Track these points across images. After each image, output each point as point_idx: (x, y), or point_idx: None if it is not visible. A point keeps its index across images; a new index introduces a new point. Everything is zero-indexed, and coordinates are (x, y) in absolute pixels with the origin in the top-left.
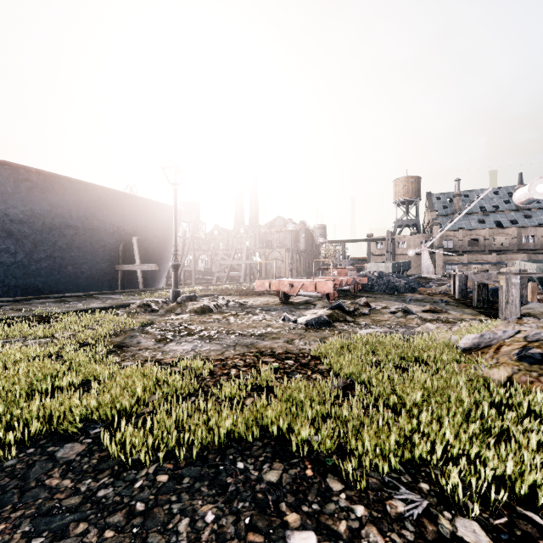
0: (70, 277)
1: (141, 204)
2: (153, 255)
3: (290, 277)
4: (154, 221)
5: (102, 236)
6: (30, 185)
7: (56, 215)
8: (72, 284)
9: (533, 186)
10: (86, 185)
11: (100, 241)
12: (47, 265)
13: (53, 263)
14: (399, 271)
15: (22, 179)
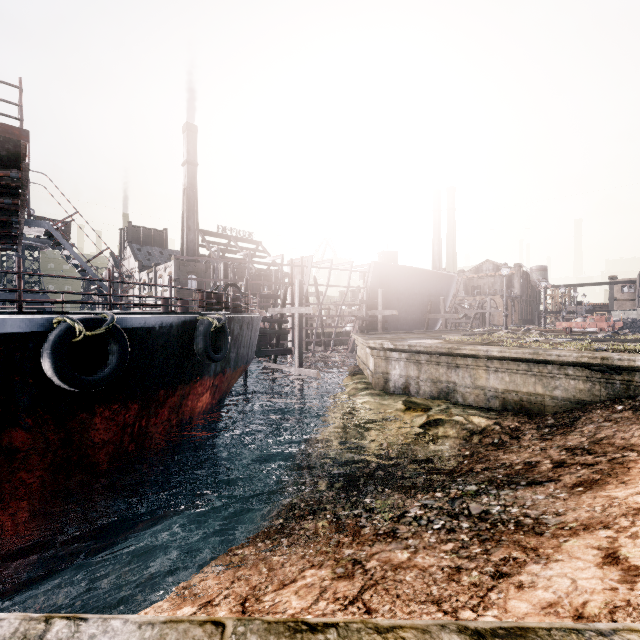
0: (408, 322)
1: (440, 276)
2: (439, 308)
3: (543, 323)
4: (444, 286)
5: (423, 298)
6: (408, 275)
7: (412, 289)
8: (407, 326)
9: None
10: (423, 270)
11: (422, 301)
12: (403, 315)
13: (405, 314)
14: None
15: (406, 273)
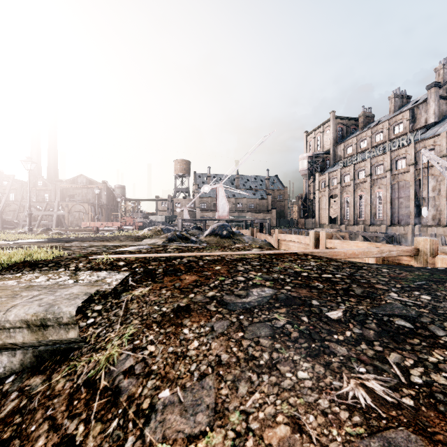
0: None
1: None
2: None
3: None
4: None
5: None
6: None
7: None
8: None
9: (204, 187)
10: None
11: None
12: None
13: None
14: (169, 221)
15: None
